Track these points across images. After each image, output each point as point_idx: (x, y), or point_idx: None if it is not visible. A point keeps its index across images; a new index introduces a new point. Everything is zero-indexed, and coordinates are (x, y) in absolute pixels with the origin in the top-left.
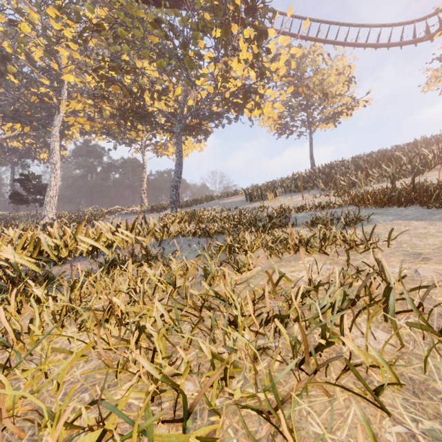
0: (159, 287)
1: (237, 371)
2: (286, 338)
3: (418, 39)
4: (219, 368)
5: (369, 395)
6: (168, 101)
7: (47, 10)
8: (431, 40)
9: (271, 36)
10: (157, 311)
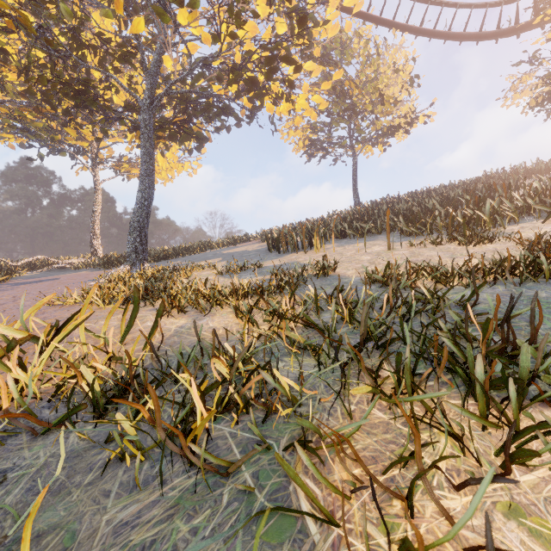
0: None
1: None
2: None
3: (503, 30)
4: None
5: None
6: (132, 76)
7: None
8: (518, 35)
9: None
10: None
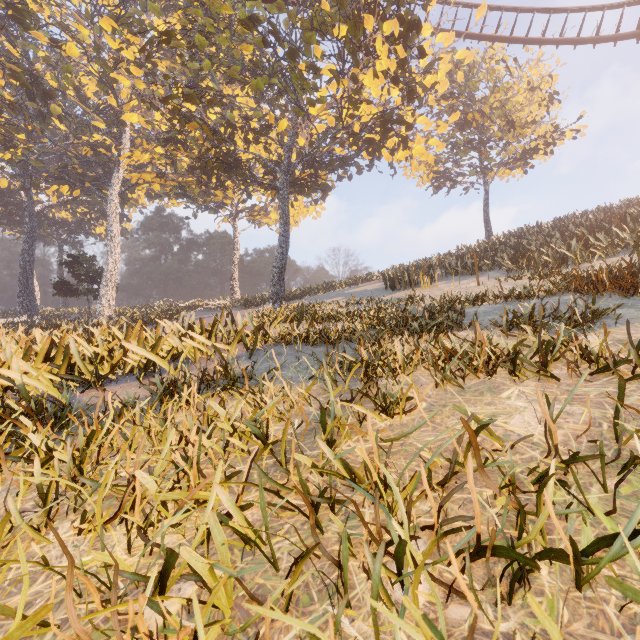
0: None
1: None
2: None
3: None
4: None
5: None
6: (268, 143)
7: (101, 21)
8: None
9: (425, 35)
10: None
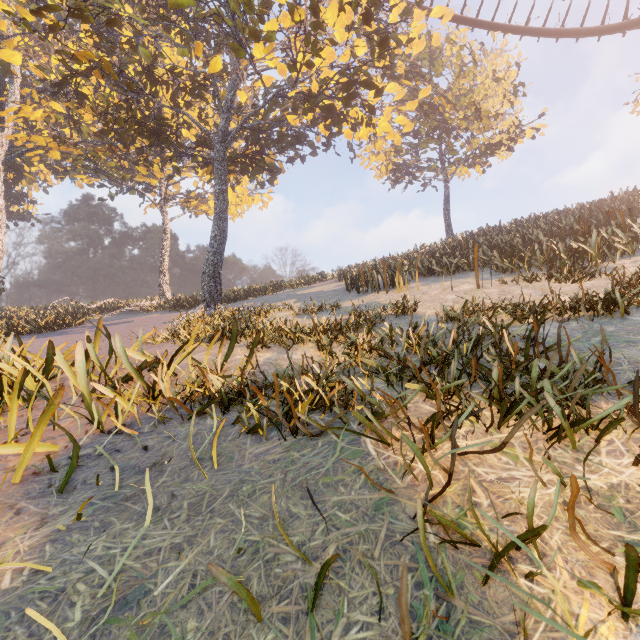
0: None
1: None
2: None
3: (632, 21)
4: None
5: None
6: (203, 109)
7: None
8: None
9: None
10: None
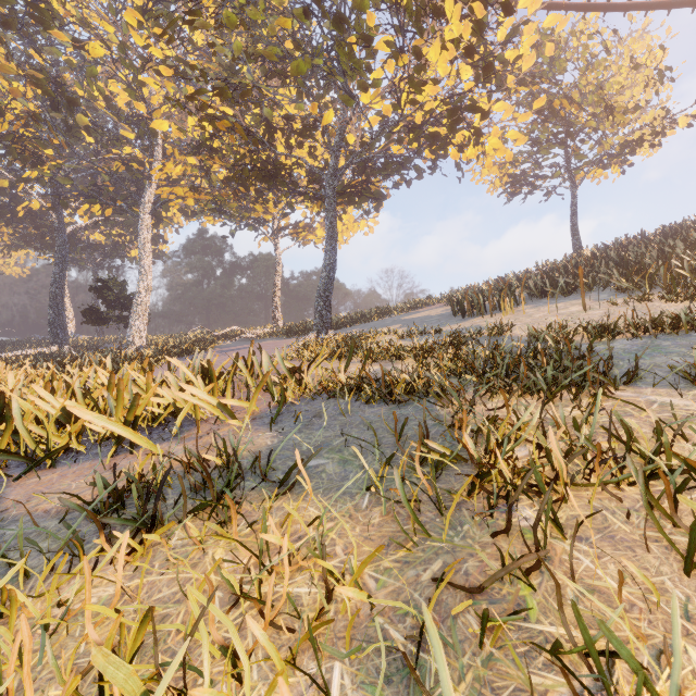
0: None
1: None
2: None
3: None
4: None
5: None
6: (313, 147)
7: (125, 14)
8: None
9: None
10: None
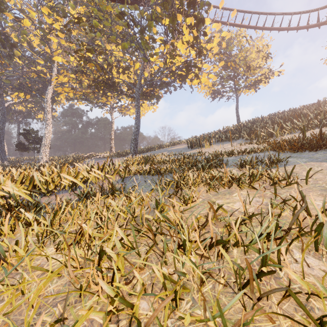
0: (120, 215)
1: (185, 291)
2: (230, 264)
3: (321, 23)
4: (171, 292)
5: (311, 323)
6: (129, 74)
7: (42, 9)
8: None
9: (207, 24)
10: (118, 235)
